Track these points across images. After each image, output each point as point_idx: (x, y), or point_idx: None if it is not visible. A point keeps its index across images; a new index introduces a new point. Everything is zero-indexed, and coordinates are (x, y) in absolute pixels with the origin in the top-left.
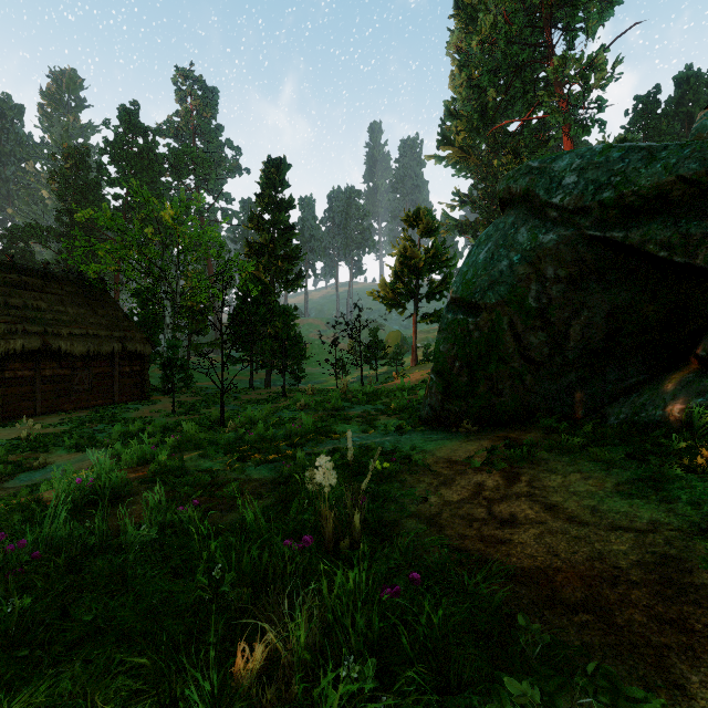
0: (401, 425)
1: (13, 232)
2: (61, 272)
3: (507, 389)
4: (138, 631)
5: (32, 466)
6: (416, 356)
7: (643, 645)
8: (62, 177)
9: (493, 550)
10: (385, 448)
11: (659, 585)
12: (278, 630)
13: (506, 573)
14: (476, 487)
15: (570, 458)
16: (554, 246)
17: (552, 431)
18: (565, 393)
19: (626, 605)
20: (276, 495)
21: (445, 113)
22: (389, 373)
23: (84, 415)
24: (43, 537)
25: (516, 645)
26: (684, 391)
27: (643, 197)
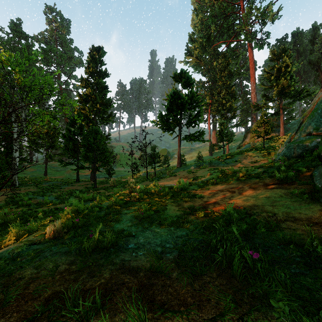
0: None
1: None
2: None
3: None
4: None
5: None
6: (180, 161)
7: None
8: None
9: None
10: None
11: None
12: None
13: None
14: None
15: None
16: None
17: None
18: None
19: None
20: None
21: (189, 39)
22: (162, 170)
23: None
24: None
25: None
26: None
27: None
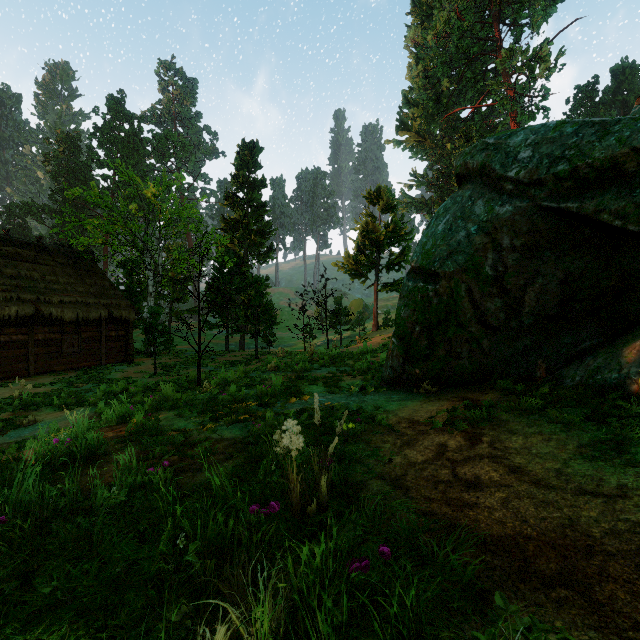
0: (364, 386)
1: (11, 210)
2: (53, 245)
3: (465, 353)
4: (99, 602)
5: (22, 423)
6: (377, 322)
7: (630, 628)
8: (55, 159)
9: (461, 514)
10: (350, 408)
11: (637, 557)
12: (240, 610)
13: (475, 540)
14: (439, 447)
15: (529, 419)
16: (510, 217)
17: (510, 393)
18: (521, 356)
19: (605, 580)
20: (245, 454)
21: (403, 101)
22: (352, 337)
23: (73, 375)
24: (12, 500)
25: (494, 628)
26: (639, 354)
27: (597, 169)
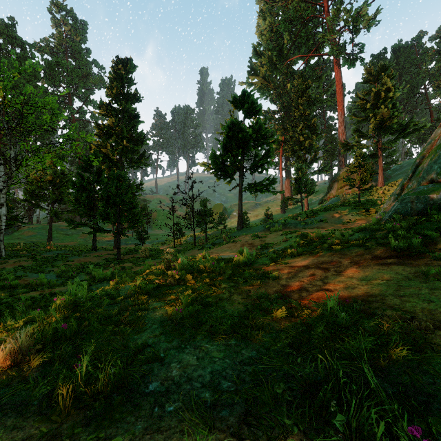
0: None
1: None
2: None
3: None
4: None
5: None
6: (241, 221)
7: None
8: None
9: None
10: None
11: None
12: None
13: None
14: None
15: None
16: None
17: None
18: None
19: None
20: None
21: (253, 52)
22: (215, 234)
23: None
24: None
25: None
26: None
27: None
